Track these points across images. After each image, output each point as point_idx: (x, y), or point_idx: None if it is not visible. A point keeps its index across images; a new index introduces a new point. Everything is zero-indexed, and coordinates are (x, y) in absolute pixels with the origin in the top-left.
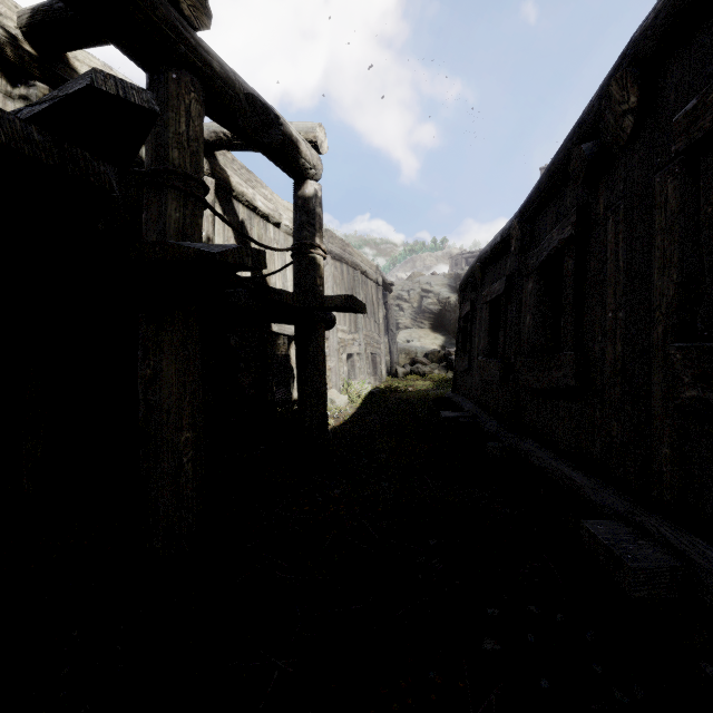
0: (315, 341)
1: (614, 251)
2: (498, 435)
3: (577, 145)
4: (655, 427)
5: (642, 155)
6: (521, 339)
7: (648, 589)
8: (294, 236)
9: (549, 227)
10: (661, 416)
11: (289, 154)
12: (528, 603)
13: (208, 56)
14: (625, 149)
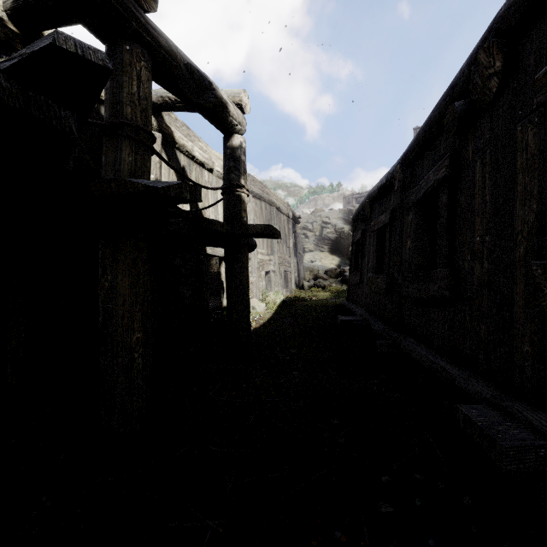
0: (241, 261)
1: (481, 187)
2: (384, 334)
3: (450, 104)
4: (518, 329)
5: (505, 109)
6: (403, 259)
7: (517, 464)
8: (224, 178)
9: (426, 170)
10: (522, 320)
11: (219, 113)
12: (414, 471)
13: (155, 32)
14: (491, 105)
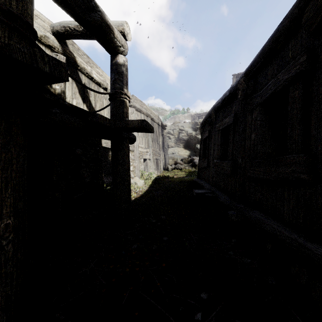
0: (123, 150)
1: None
2: (231, 205)
3: (304, 7)
4: None
5: None
6: (246, 148)
7: None
8: (111, 87)
9: (270, 76)
10: None
11: (105, 33)
12: None
13: None
14: None
